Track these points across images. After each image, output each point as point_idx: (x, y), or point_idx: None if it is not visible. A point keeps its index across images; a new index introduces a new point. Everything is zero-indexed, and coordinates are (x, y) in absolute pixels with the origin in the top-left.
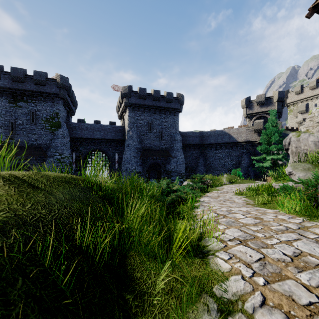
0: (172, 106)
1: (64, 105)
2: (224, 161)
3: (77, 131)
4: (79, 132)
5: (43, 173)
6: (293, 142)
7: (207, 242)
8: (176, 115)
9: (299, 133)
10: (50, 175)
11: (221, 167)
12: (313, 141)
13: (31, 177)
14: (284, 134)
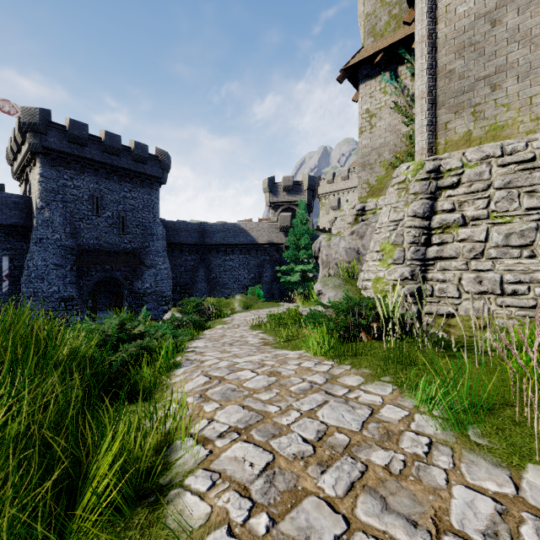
0: (147, 171)
1: None
2: (238, 273)
3: None
4: None
5: None
6: (323, 248)
7: (175, 453)
8: (155, 189)
9: (330, 236)
10: None
11: (233, 283)
12: (344, 247)
13: None
14: (316, 236)
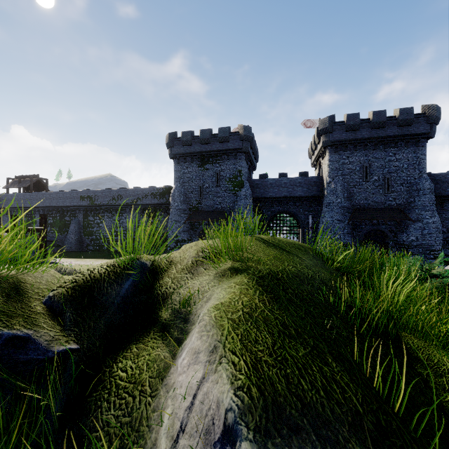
0: (412, 132)
1: (246, 161)
2: None
3: (260, 190)
4: (261, 191)
5: (276, 238)
6: None
7: None
8: (421, 146)
9: None
10: (282, 240)
11: None
12: None
13: (273, 241)
14: None
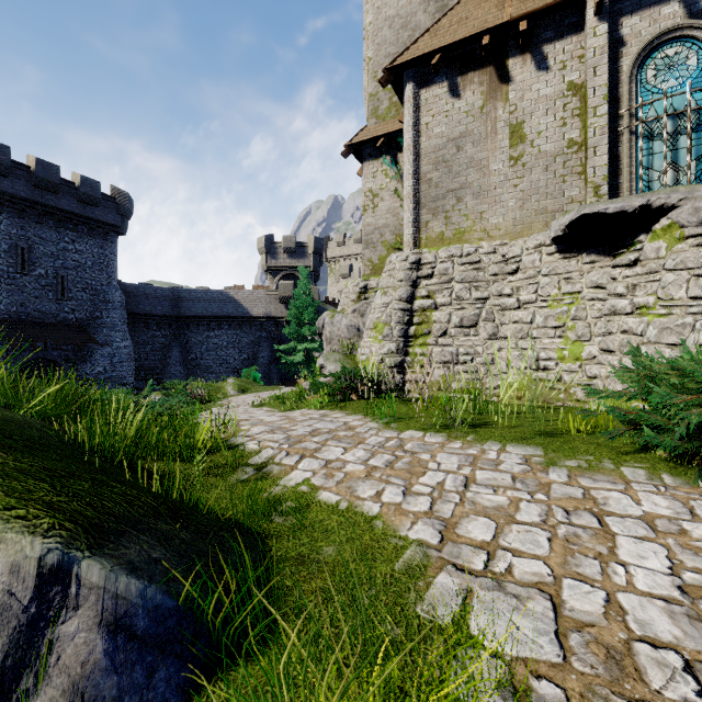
0: (99, 217)
1: None
2: (227, 353)
3: None
4: None
5: None
6: (327, 324)
7: (232, 441)
8: (111, 241)
9: (334, 313)
10: None
11: (220, 366)
12: (346, 325)
13: None
14: (323, 310)
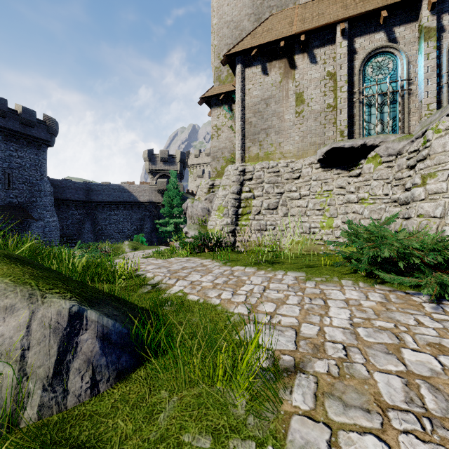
0: (35, 134)
1: None
2: (122, 225)
3: None
4: None
5: None
6: (189, 207)
7: (136, 274)
8: (43, 151)
9: (194, 200)
10: None
11: (118, 234)
12: (201, 207)
13: None
14: (186, 198)
